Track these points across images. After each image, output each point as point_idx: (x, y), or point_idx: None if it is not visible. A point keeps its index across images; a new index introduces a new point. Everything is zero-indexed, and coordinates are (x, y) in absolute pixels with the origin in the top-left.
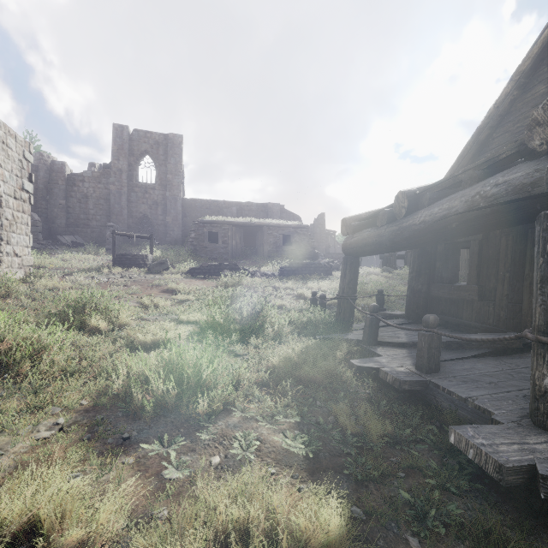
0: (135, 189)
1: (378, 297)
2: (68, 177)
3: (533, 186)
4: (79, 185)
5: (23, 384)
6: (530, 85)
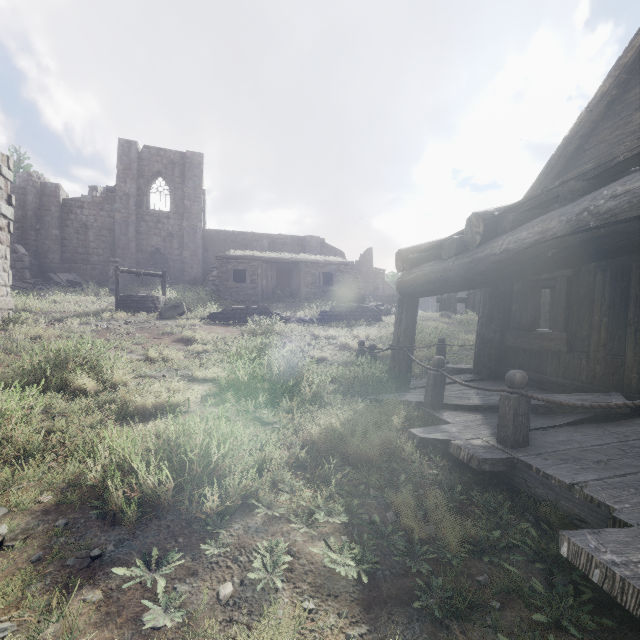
0: (146, 218)
1: (439, 347)
2: (64, 203)
3: None
4: (76, 212)
5: None
6: (633, 82)
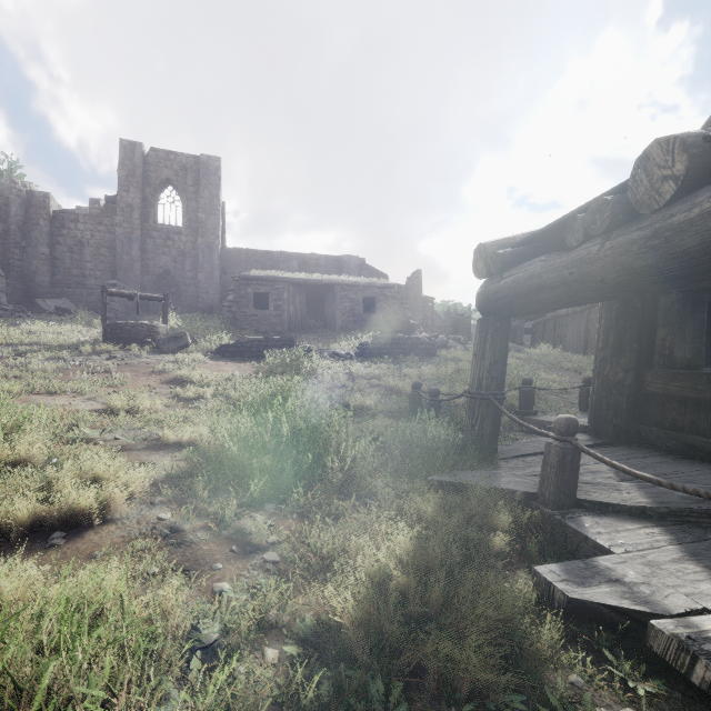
0: (153, 234)
1: (525, 392)
2: (55, 215)
3: None
4: (70, 227)
5: None
6: None
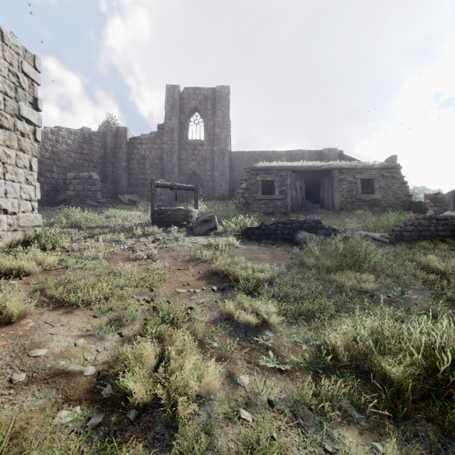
0: (185, 147)
1: None
2: (130, 141)
3: None
4: (138, 147)
5: None
6: None
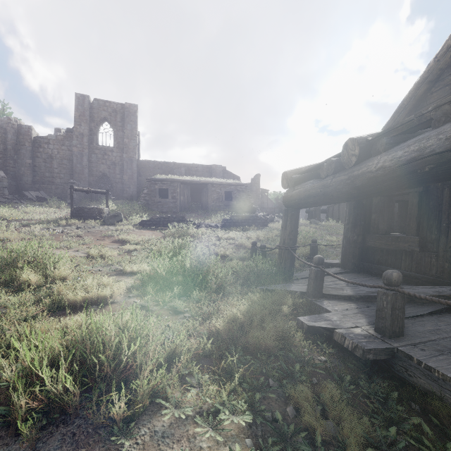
0: (95, 151)
1: (313, 246)
2: (35, 140)
3: None
4: (44, 147)
5: None
6: None
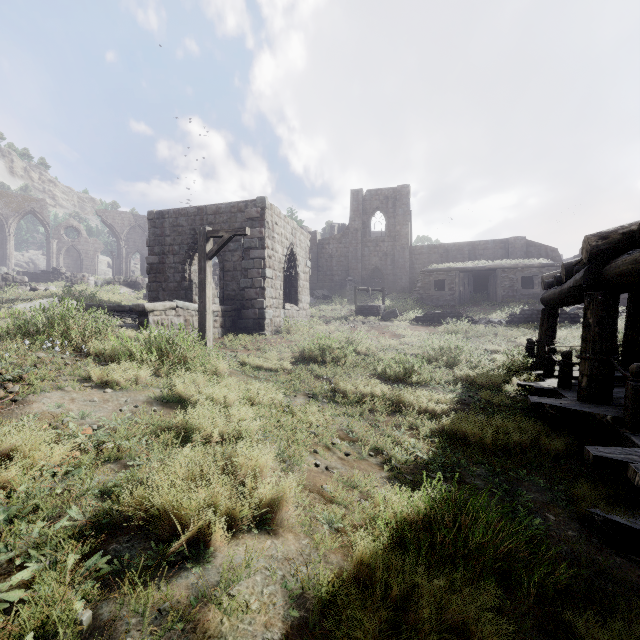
0: (368, 244)
1: None
2: (319, 242)
3: (581, 279)
4: (326, 247)
5: (345, 366)
6: None
